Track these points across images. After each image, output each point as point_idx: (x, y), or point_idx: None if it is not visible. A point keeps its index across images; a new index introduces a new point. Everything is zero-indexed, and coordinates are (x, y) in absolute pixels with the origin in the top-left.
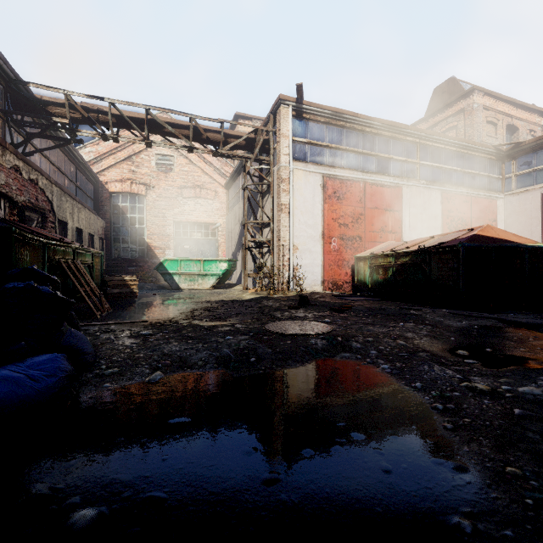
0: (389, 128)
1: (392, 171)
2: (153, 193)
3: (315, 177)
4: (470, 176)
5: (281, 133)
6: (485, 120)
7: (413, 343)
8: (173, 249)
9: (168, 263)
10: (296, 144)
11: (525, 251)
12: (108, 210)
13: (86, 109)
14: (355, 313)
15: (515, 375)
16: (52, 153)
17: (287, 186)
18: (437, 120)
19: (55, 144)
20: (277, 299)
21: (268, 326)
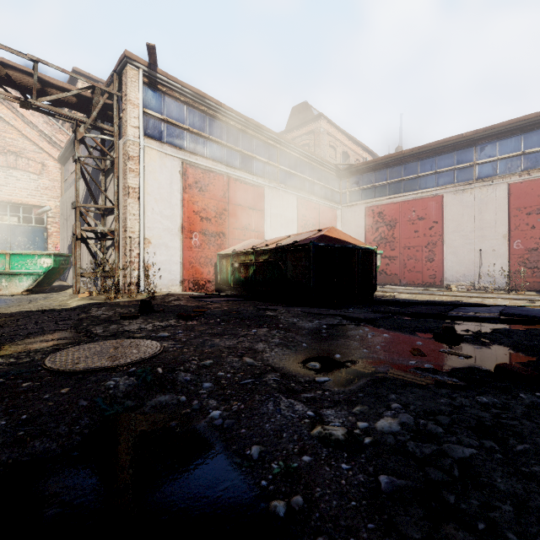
0: (252, 127)
1: (255, 171)
2: None
3: (173, 161)
4: (318, 186)
5: (127, 99)
6: (329, 143)
7: (263, 358)
8: None
9: None
10: (149, 118)
11: (359, 252)
12: None
13: None
14: (207, 319)
15: (367, 396)
16: None
17: (136, 165)
18: (294, 135)
19: None
20: (115, 305)
21: (54, 357)
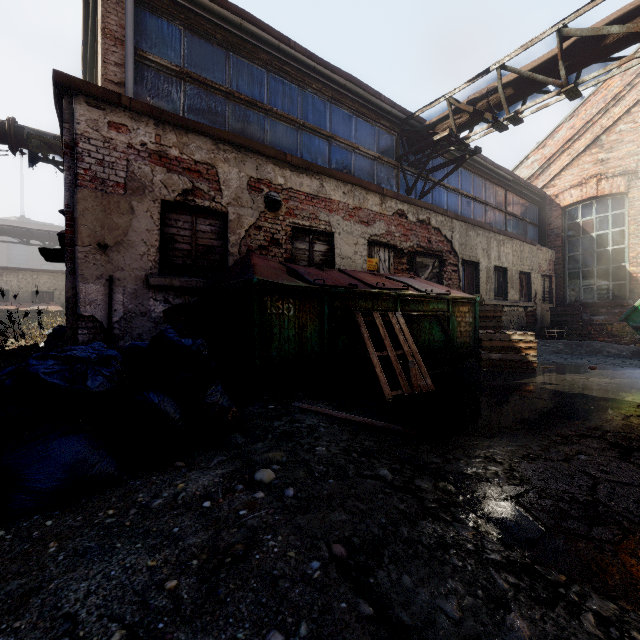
0: None
1: None
2: None
3: None
4: None
5: None
6: None
7: None
8: None
9: None
10: None
11: None
12: (558, 234)
13: (473, 101)
14: None
15: None
16: (464, 184)
17: None
18: None
19: (469, 171)
20: None
21: None
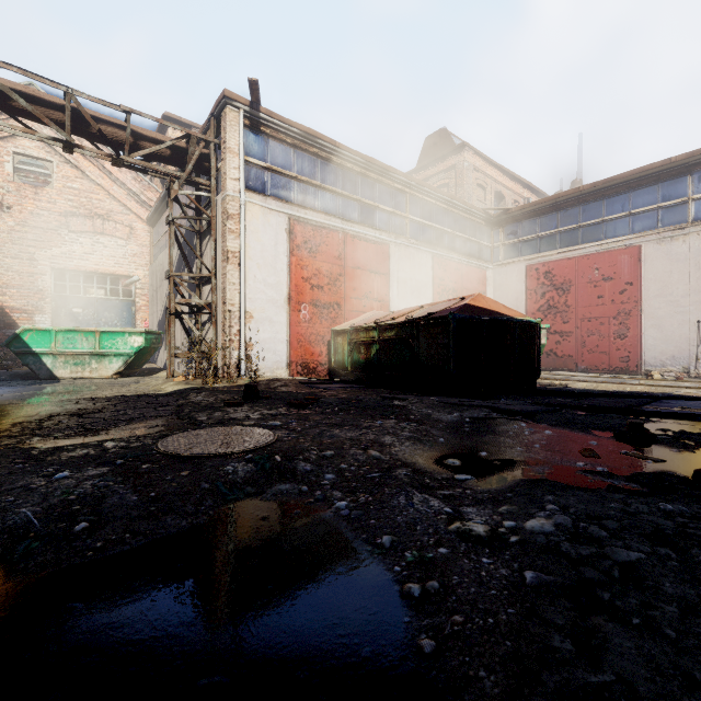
0: (374, 168)
1: (378, 224)
2: (10, 217)
3: (278, 218)
4: (461, 240)
5: (227, 147)
6: (475, 182)
7: (391, 452)
8: (50, 312)
9: (31, 335)
10: (251, 167)
11: (515, 326)
12: None
13: None
14: (322, 408)
15: (518, 496)
16: None
17: (236, 225)
18: (429, 174)
19: None
20: (214, 390)
21: (165, 441)
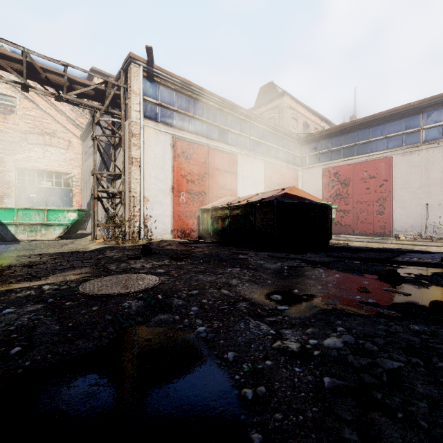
0: (227, 106)
1: (230, 141)
2: None
3: (165, 136)
4: (282, 152)
5: (131, 90)
6: (291, 116)
7: (236, 291)
8: (15, 197)
9: (0, 212)
10: (147, 103)
11: (316, 206)
12: None
13: None
14: (192, 260)
15: (318, 321)
16: None
17: (138, 141)
18: (262, 110)
19: None
20: (123, 248)
21: (84, 285)
